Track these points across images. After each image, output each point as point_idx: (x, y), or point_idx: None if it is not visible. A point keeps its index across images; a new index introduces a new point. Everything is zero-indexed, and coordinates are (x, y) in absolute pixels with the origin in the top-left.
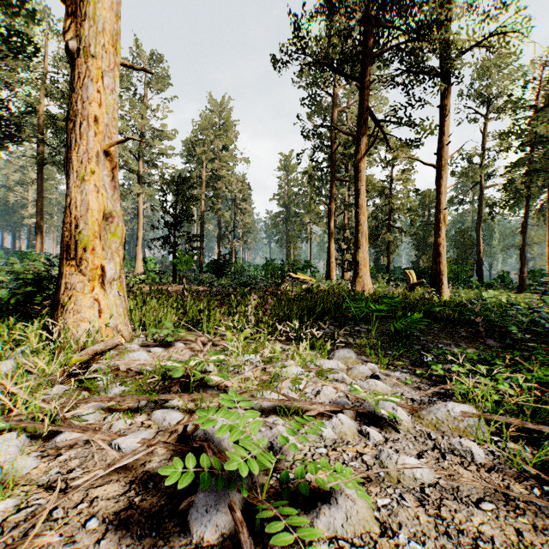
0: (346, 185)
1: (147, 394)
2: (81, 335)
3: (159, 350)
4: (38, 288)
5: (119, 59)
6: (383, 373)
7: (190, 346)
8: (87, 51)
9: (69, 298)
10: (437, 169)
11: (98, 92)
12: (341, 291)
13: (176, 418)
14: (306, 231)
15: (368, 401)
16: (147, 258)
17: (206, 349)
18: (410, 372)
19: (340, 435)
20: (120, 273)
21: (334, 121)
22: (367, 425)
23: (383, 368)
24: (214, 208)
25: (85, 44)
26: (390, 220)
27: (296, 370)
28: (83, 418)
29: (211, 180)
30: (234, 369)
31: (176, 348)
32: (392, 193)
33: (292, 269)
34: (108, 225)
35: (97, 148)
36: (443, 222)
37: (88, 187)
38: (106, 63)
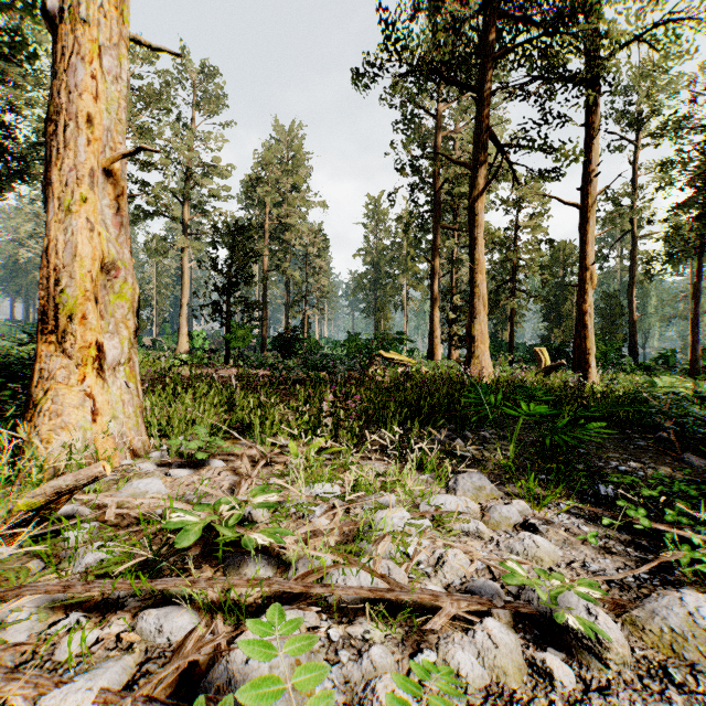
0: (454, 235)
1: (133, 577)
2: (62, 451)
3: (184, 473)
4: (8, 376)
5: (128, 31)
6: (540, 518)
7: (232, 466)
8: (74, 14)
9: (46, 392)
10: (582, 210)
11: (92, 77)
12: (451, 376)
13: (182, 627)
14: (401, 296)
15: (533, 586)
16: (194, 332)
17: (255, 473)
18: (583, 515)
19: (493, 672)
20: (130, 353)
21: (439, 150)
22: (540, 643)
23: (540, 509)
24: (281, 267)
25: (71, 2)
26: (514, 281)
27: (399, 515)
28: (9, 627)
29: (277, 231)
30: (297, 510)
31: (211, 469)
32: (516, 245)
33: (385, 347)
34: (110, 281)
35: (91, 164)
36: (591, 282)
37: (77, 222)
38: (106, 34)
